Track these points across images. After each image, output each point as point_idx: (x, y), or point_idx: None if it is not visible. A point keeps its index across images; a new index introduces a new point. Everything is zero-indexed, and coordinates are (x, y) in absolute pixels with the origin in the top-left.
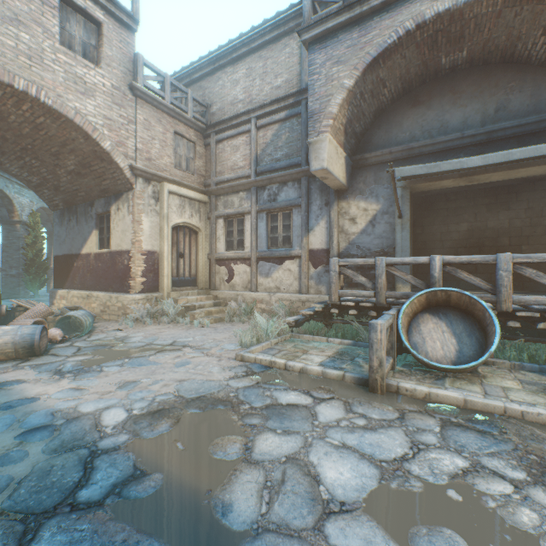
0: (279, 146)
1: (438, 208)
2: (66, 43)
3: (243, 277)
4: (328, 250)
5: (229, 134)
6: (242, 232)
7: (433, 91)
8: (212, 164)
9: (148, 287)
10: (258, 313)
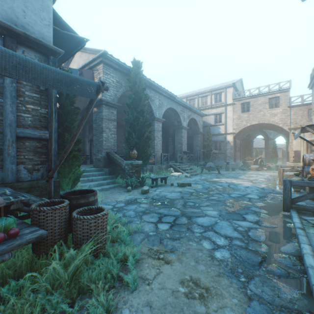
0: None
1: None
2: (270, 107)
3: None
4: None
5: None
6: None
7: None
8: None
9: (294, 161)
10: None
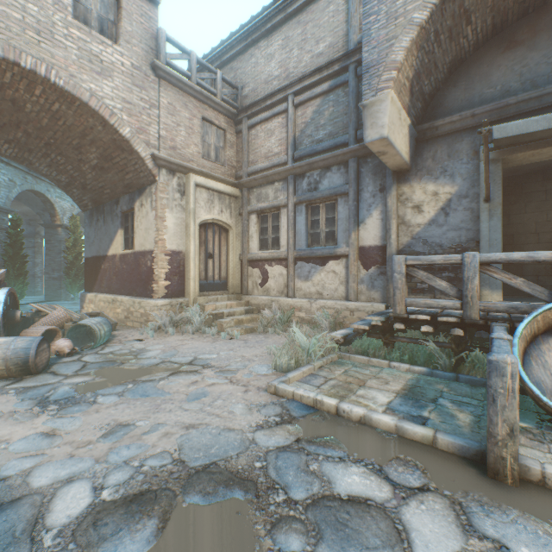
0: (321, 124)
1: (532, 191)
2: (80, 17)
3: (278, 281)
4: (383, 247)
5: (262, 117)
6: (278, 228)
7: (539, 24)
8: (244, 153)
9: (172, 292)
10: (297, 325)
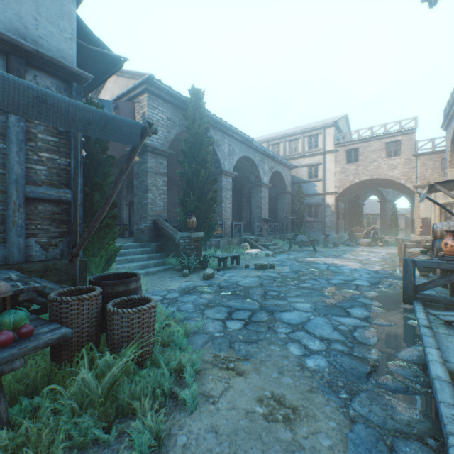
0: None
1: None
2: (388, 155)
3: None
4: None
5: None
6: None
7: None
8: None
9: (422, 233)
10: None
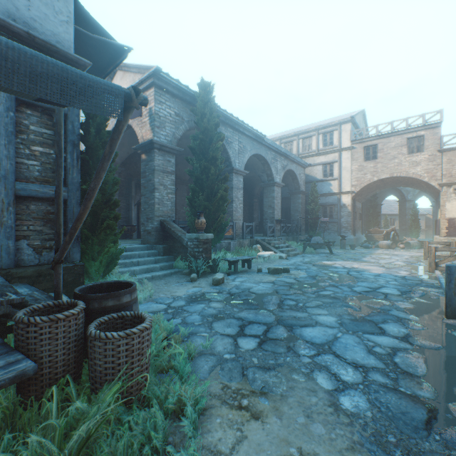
0: None
1: None
2: (410, 151)
3: None
4: None
5: None
6: None
7: None
8: None
9: (448, 234)
10: None
